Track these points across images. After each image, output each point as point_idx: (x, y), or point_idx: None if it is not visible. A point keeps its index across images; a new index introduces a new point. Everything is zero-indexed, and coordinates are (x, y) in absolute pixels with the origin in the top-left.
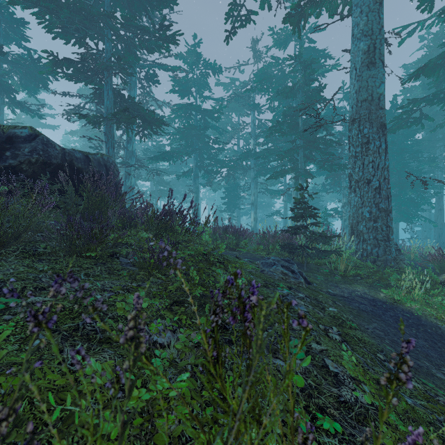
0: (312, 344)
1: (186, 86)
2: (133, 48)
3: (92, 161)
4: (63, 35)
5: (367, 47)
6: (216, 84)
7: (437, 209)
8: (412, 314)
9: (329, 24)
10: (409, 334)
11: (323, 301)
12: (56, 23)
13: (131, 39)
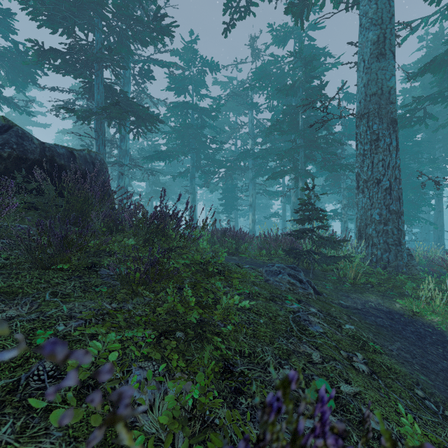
0: (341, 385)
1: (183, 84)
2: (125, 40)
3: (78, 158)
4: (49, 23)
5: (376, 37)
6: (213, 83)
7: (437, 211)
8: (434, 329)
9: (335, 13)
10: (436, 354)
11: (337, 316)
12: (41, 9)
13: (123, 31)
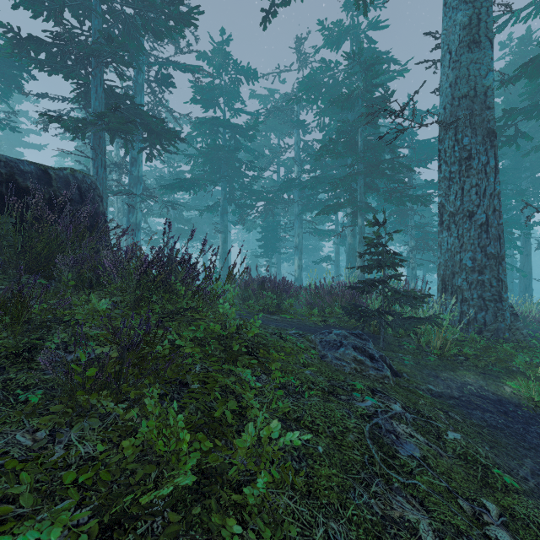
0: None
1: (212, 95)
2: (133, 30)
3: (55, 179)
4: (28, 3)
5: (468, 19)
6: (250, 96)
7: (523, 255)
8: None
9: None
10: None
11: (431, 415)
12: None
13: (130, 18)
